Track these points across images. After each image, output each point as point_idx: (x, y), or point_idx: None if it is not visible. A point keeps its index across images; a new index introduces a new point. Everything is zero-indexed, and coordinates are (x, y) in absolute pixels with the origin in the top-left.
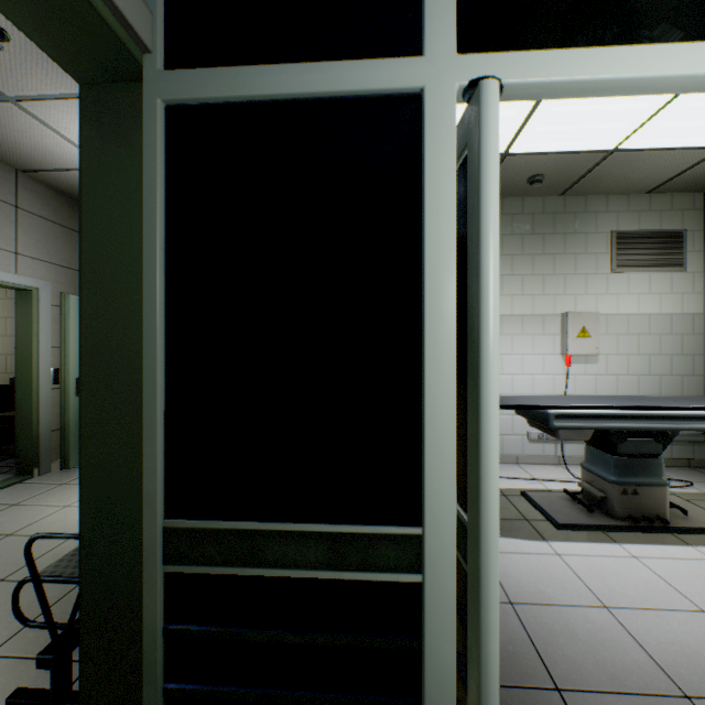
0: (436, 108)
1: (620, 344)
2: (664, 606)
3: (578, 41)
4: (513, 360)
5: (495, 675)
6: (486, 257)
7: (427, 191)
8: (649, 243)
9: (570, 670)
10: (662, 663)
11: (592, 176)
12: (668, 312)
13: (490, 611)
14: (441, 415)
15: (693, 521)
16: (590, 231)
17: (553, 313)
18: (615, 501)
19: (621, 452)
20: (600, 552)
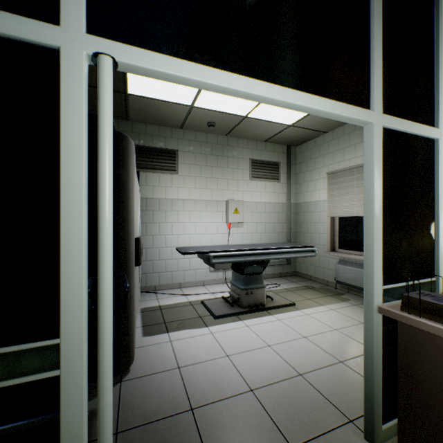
0: (70, 63)
1: (253, 217)
2: (254, 348)
3: (165, 50)
4: (202, 226)
5: (109, 418)
6: (102, 163)
7: (63, 116)
8: (265, 167)
9: (201, 396)
10: (245, 377)
11: (239, 128)
12: (273, 201)
13: (105, 380)
14: (73, 263)
15: (275, 303)
16: (240, 157)
17: (222, 200)
18: (243, 299)
19: (246, 273)
20: (233, 327)
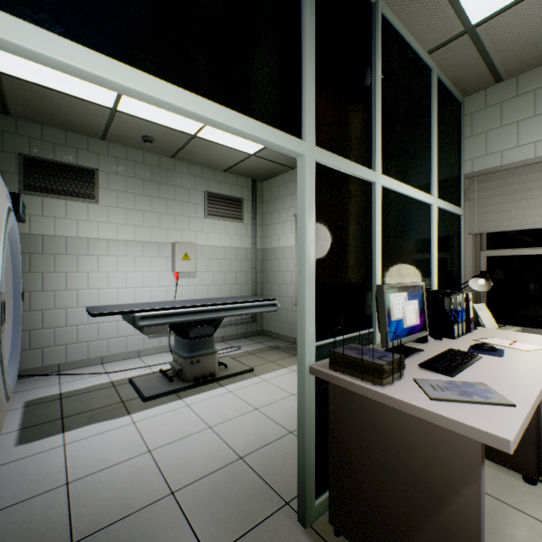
0: None
1: (210, 265)
2: (190, 433)
3: None
4: (137, 276)
5: None
6: None
7: None
8: (226, 203)
9: (93, 519)
10: (168, 476)
11: (188, 150)
12: (235, 246)
13: None
14: None
15: (230, 370)
16: (192, 188)
17: (167, 242)
18: (187, 370)
19: (191, 336)
20: (167, 409)
